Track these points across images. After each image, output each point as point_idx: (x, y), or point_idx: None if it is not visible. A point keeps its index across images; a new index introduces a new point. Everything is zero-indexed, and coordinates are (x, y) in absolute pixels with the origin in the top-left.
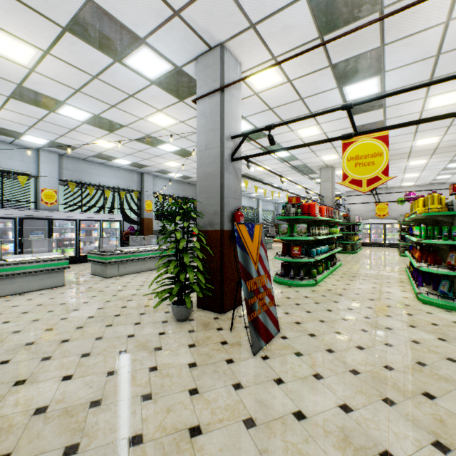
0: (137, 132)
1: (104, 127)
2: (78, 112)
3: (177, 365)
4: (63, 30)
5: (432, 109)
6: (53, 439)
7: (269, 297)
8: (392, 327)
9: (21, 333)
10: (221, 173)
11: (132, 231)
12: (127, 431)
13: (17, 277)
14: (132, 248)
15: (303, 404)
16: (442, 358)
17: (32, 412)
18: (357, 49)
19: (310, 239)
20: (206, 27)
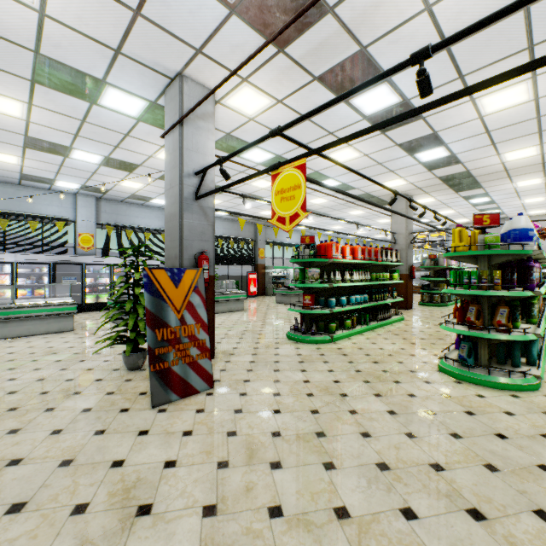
0: (155, 170)
1: (121, 167)
2: (89, 156)
3: (74, 408)
4: (32, 82)
5: (495, 113)
6: None
7: (200, 349)
8: (350, 394)
9: None
10: (181, 213)
11: None
12: None
13: (25, 320)
14: None
15: (136, 455)
16: (357, 431)
17: None
18: (334, 57)
19: (322, 286)
20: (154, 60)
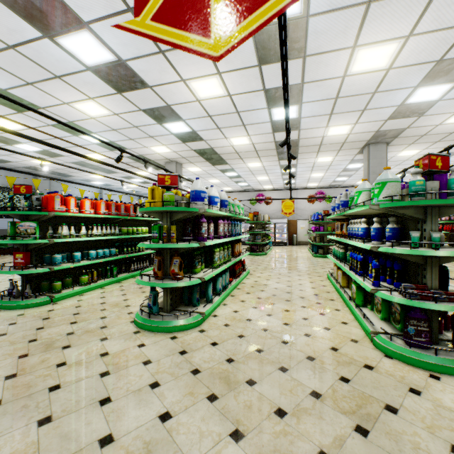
0: None
1: None
2: None
3: None
4: None
5: (207, 99)
6: None
7: None
8: None
9: None
10: None
11: None
12: None
13: None
14: None
15: None
16: None
17: None
18: None
19: (37, 242)
20: None
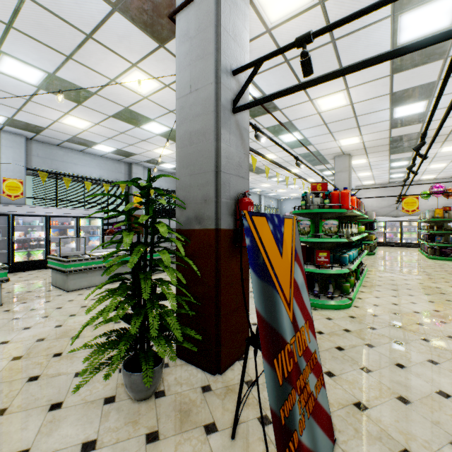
0: (111, 103)
1: (67, 95)
2: (25, 70)
3: None
4: None
5: None
6: None
7: (315, 372)
8: None
9: None
10: (216, 130)
11: (117, 230)
12: None
13: None
14: (108, 251)
15: None
16: None
17: None
18: None
19: (343, 241)
20: None
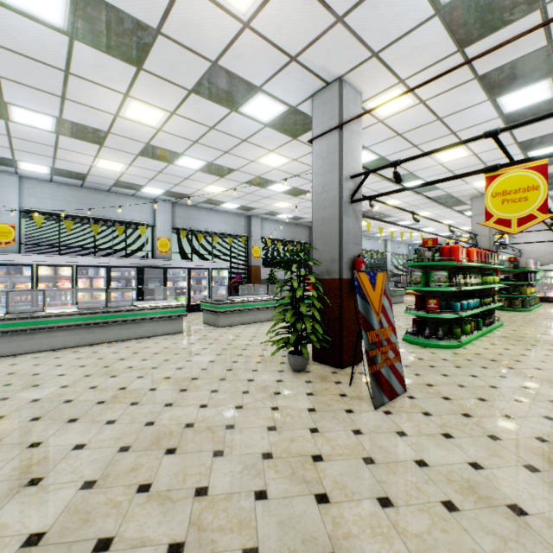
0: (247, 174)
1: (215, 173)
2: (193, 162)
3: (296, 408)
4: (189, 92)
5: None
6: (204, 445)
7: (394, 352)
8: None
9: (158, 369)
10: (340, 217)
11: (239, 280)
12: (259, 449)
13: (145, 322)
14: (242, 297)
15: (427, 455)
16: None
17: (183, 426)
18: (512, 54)
19: (451, 289)
20: (324, 65)
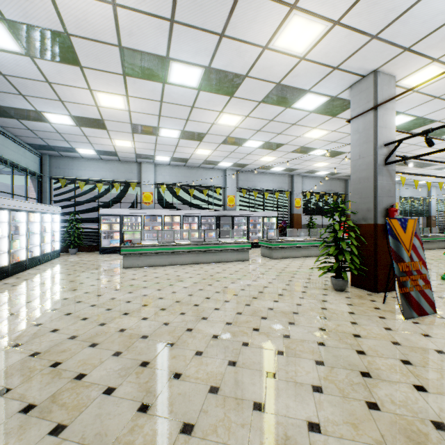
0: (293, 146)
1: (269, 148)
2: (255, 143)
3: (339, 310)
4: (259, 103)
5: None
6: (281, 318)
7: (424, 281)
8: None
9: (241, 279)
10: (374, 177)
11: (284, 225)
12: (316, 325)
13: (226, 252)
14: (289, 238)
15: None
16: None
17: (267, 308)
18: None
19: None
20: (360, 66)
